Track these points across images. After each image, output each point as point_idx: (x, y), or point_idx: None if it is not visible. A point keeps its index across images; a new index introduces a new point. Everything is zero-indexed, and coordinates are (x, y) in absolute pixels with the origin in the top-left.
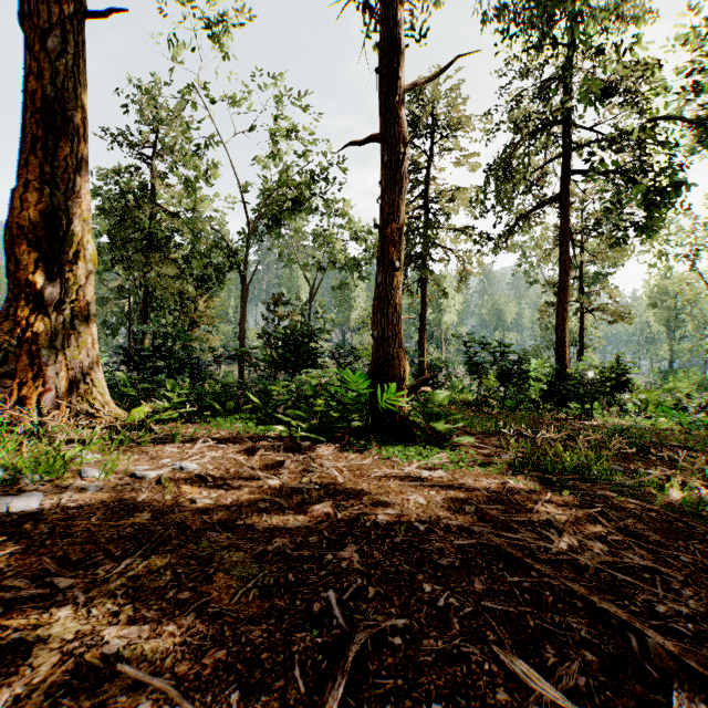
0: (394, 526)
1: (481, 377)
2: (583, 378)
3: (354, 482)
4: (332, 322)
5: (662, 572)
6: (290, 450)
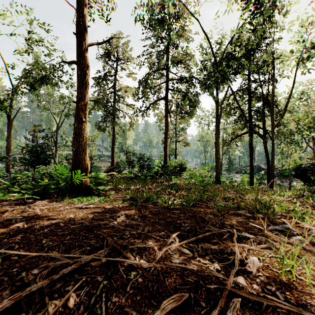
0: (50, 226)
1: (132, 167)
2: (169, 167)
3: (46, 214)
4: (70, 142)
5: (141, 225)
6: (20, 204)
